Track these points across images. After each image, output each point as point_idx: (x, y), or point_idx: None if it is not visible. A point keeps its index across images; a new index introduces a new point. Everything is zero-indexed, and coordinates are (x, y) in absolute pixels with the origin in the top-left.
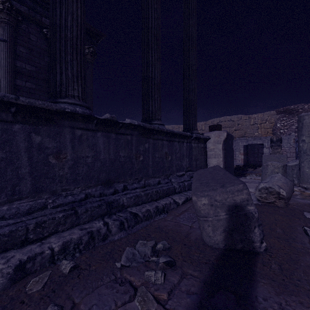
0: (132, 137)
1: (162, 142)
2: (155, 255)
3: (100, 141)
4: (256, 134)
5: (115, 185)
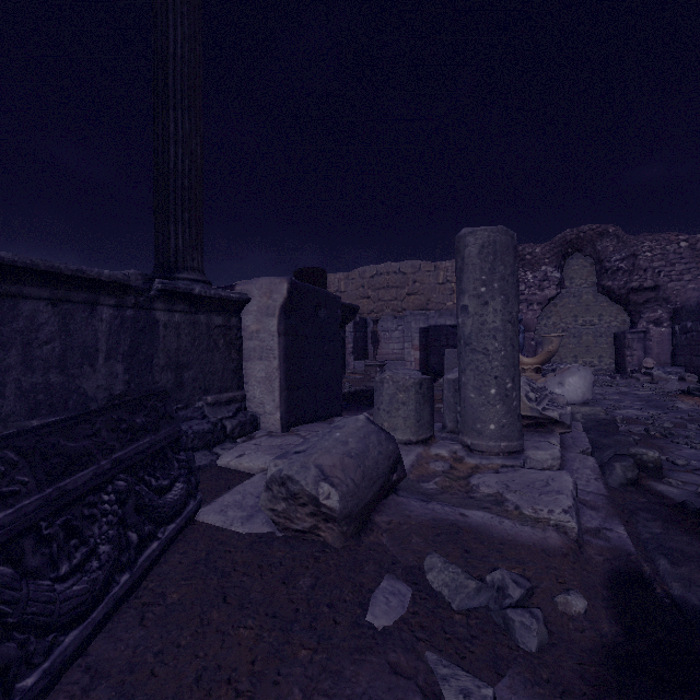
0: None
1: None
2: None
3: None
4: (450, 305)
5: None
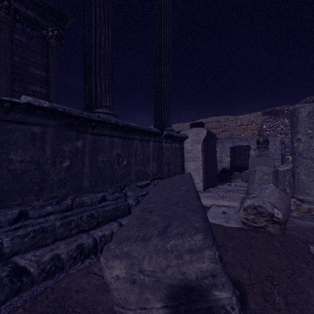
0: (46, 130)
1: (112, 140)
2: None
3: None
4: (243, 136)
5: None
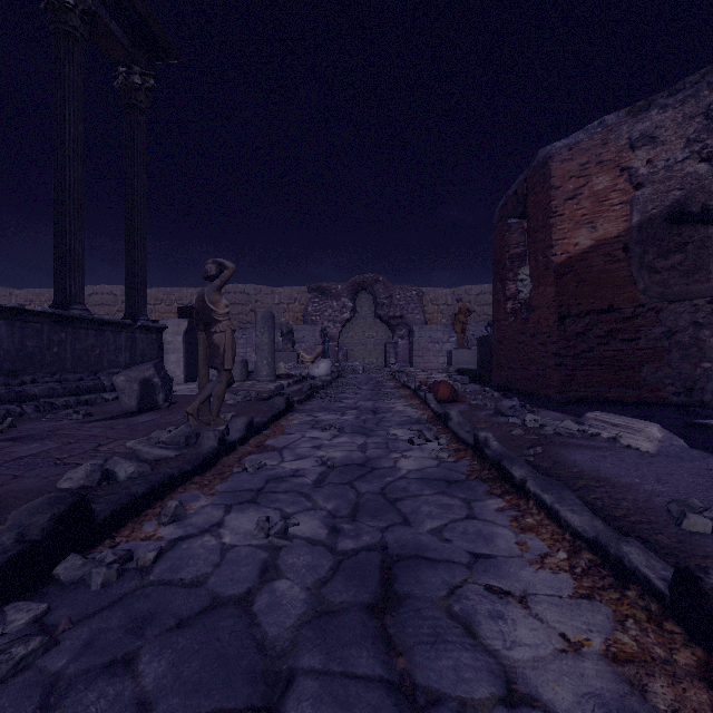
0: (44, 326)
1: (87, 332)
2: (77, 413)
3: (4, 329)
4: (283, 321)
5: (22, 377)
